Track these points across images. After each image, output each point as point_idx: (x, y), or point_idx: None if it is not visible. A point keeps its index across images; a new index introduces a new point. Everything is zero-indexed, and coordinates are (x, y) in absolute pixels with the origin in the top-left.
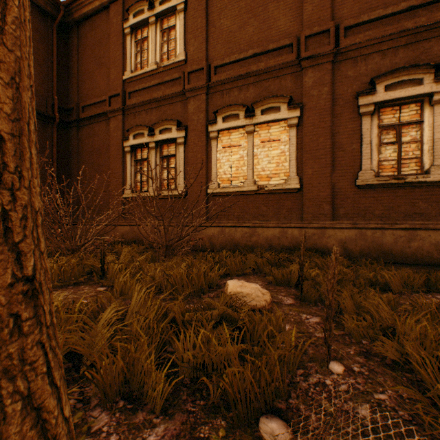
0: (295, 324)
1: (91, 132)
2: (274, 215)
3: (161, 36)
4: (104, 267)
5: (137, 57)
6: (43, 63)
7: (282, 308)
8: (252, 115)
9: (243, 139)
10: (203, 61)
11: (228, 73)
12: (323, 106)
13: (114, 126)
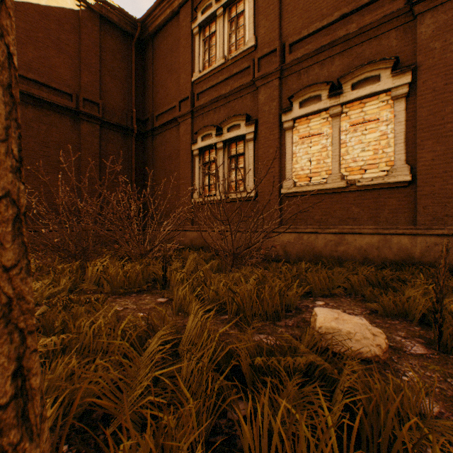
0: (447, 403)
1: (164, 139)
2: (370, 218)
3: (229, 26)
4: (166, 275)
5: (205, 56)
6: (124, 80)
7: (409, 361)
8: (339, 93)
9: (326, 125)
10: (276, 41)
11: (306, 48)
12: (452, 61)
13: (183, 131)
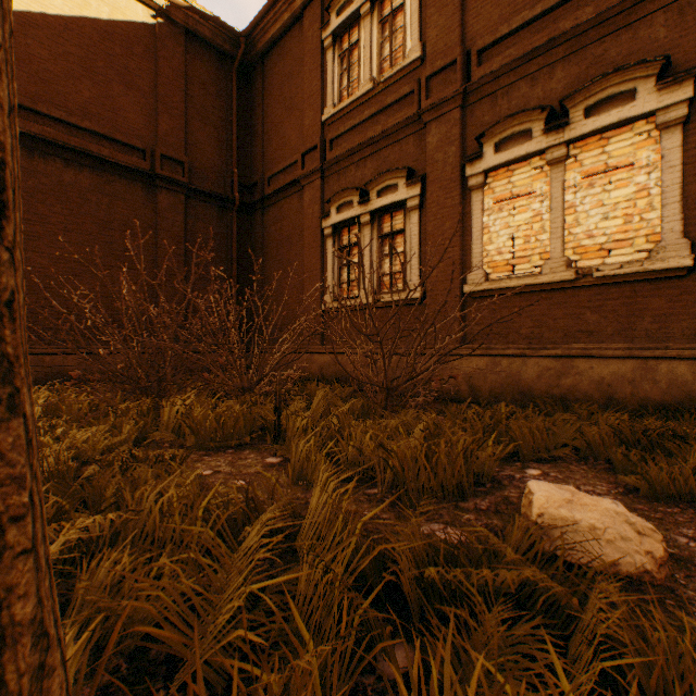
0: None
1: (279, 213)
2: (618, 331)
3: (380, 30)
4: (279, 421)
5: (342, 80)
6: (221, 126)
7: None
8: (562, 124)
9: (540, 179)
10: (455, 48)
11: (506, 55)
12: None
13: (309, 199)
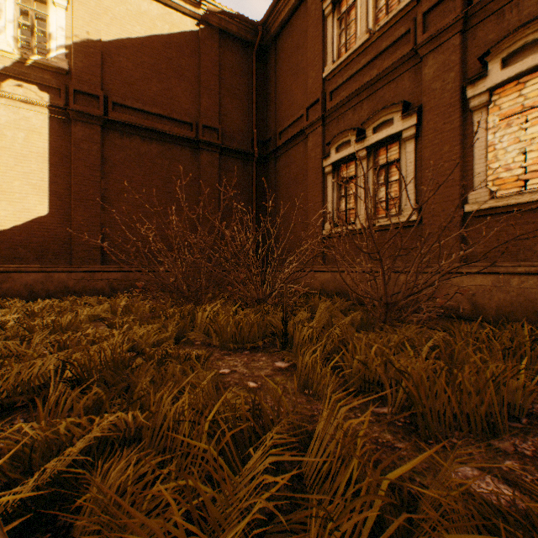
0: None
1: (288, 160)
2: None
3: None
4: (286, 330)
5: (340, 40)
6: (244, 98)
7: None
8: None
9: None
10: None
11: None
12: None
13: (312, 144)
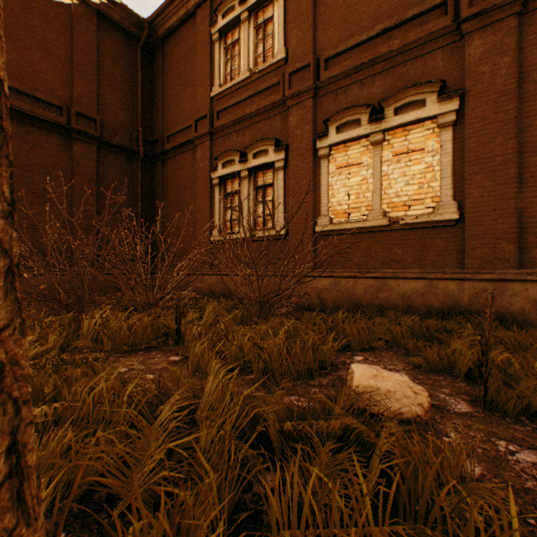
0: (490, 464)
1: (176, 165)
2: (415, 261)
3: (255, 34)
4: (180, 329)
5: (226, 67)
6: (128, 92)
7: (452, 420)
8: (380, 118)
9: (366, 154)
10: (309, 55)
11: (344, 65)
12: (501, 88)
13: (201, 155)
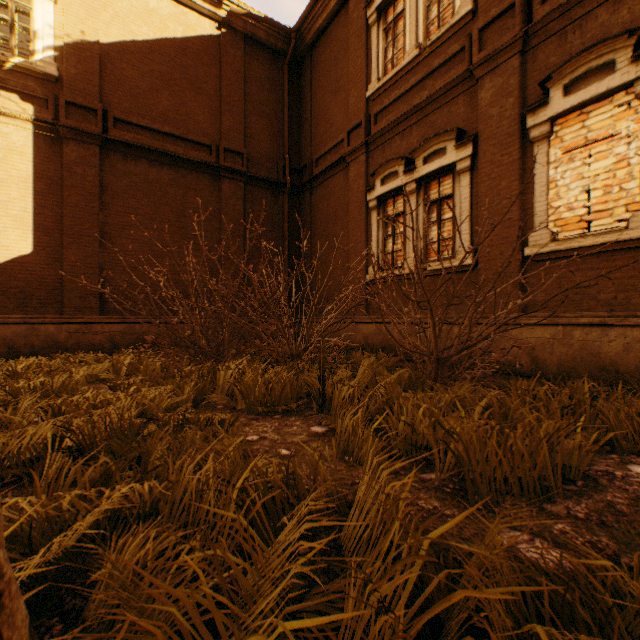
0: None
1: (326, 192)
2: None
3: None
4: (324, 390)
5: (386, 54)
6: (274, 118)
7: None
8: None
9: (626, 117)
10: None
11: None
12: None
13: (354, 175)
